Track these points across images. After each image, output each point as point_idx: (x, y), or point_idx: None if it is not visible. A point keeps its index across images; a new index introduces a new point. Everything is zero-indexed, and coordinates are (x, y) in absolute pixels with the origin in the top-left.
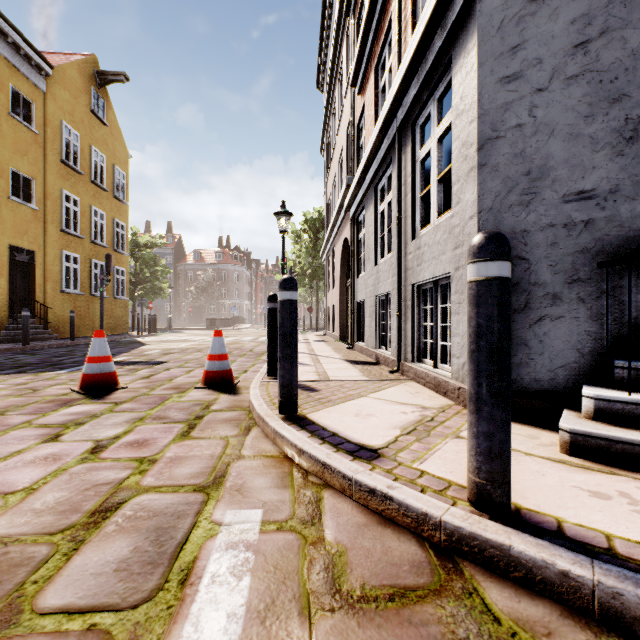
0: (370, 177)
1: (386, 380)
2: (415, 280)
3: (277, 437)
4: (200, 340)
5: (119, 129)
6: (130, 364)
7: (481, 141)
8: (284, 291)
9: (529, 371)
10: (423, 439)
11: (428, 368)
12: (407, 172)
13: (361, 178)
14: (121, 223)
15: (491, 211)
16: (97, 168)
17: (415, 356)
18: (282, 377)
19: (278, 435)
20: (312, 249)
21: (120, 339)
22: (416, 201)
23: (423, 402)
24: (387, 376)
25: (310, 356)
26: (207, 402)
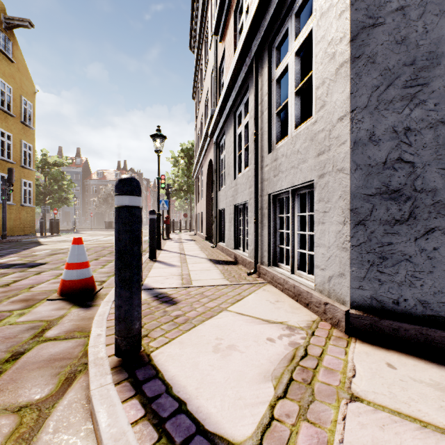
0: (230, 105)
1: (245, 284)
2: (272, 190)
3: (93, 415)
4: (93, 240)
5: (26, 67)
6: (5, 267)
7: (355, 30)
8: (120, 195)
9: (414, 291)
10: (309, 409)
11: (285, 274)
12: (263, 92)
13: (222, 106)
14: (28, 144)
15: (367, 108)
16: (4, 97)
17: (271, 260)
18: (118, 308)
19: (94, 413)
20: (187, 171)
21: (23, 239)
22: (272, 117)
23: (287, 317)
24: (245, 278)
25: (179, 256)
26: (47, 323)
